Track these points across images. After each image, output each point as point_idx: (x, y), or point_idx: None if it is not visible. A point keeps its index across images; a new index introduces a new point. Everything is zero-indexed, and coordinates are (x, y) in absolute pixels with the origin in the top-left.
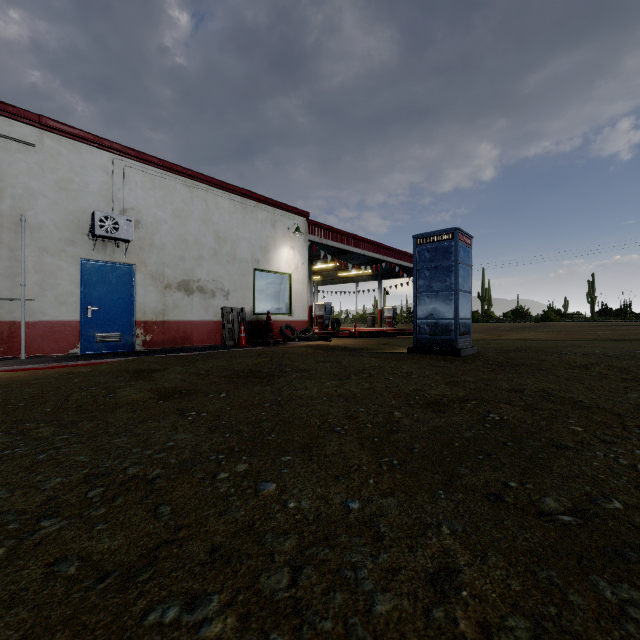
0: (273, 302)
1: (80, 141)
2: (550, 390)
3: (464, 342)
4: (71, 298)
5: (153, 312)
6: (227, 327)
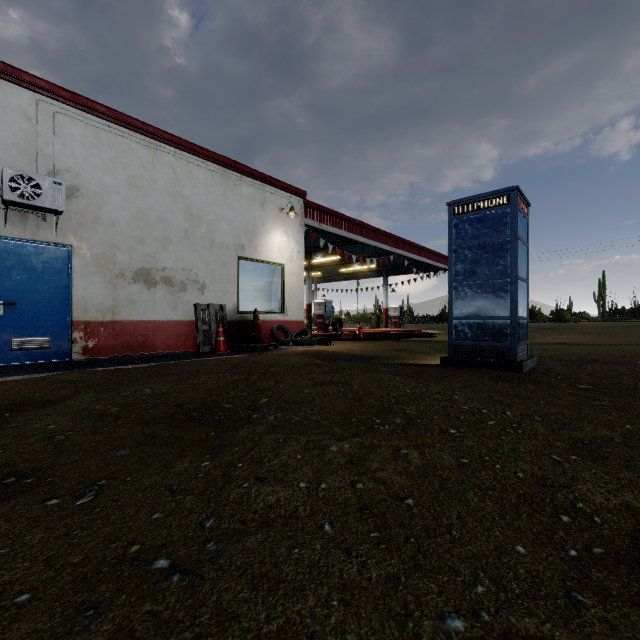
0: (262, 298)
1: None
2: None
3: (521, 351)
4: None
5: (98, 309)
6: (201, 329)
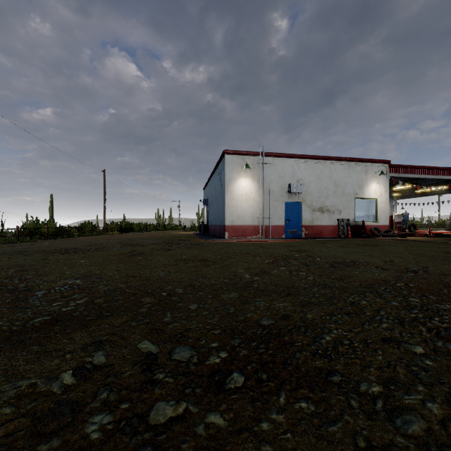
0: (365, 215)
1: (284, 157)
2: None
3: None
4: (282, 217)
5: (308, 221)
6: (340, 228)
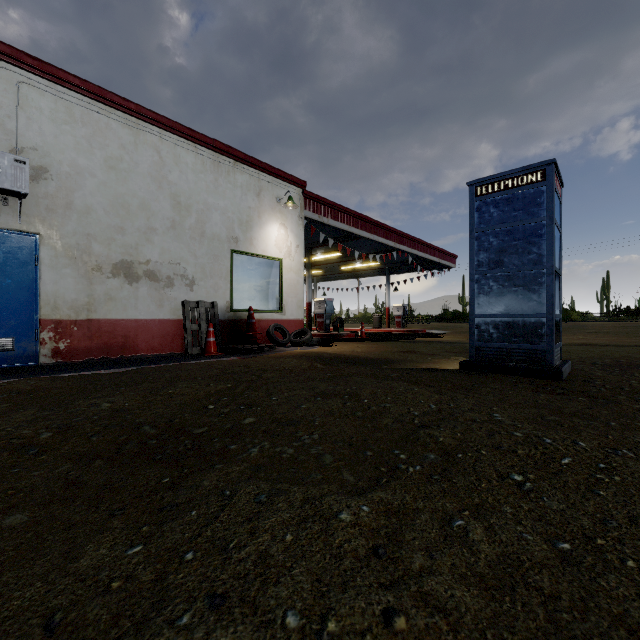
0: (258, 295)
1: None
2: None
3: (556, 354)
4: None
5: (71, 306)
6: (190, 328)
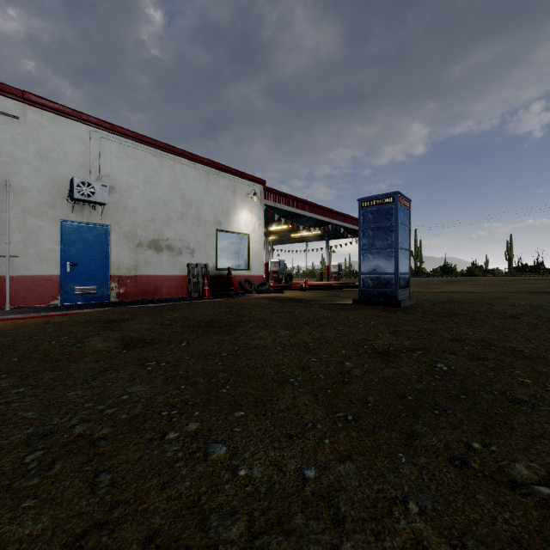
0: (233, 259)
1: (60, 114)
2: (490, 340)
3: (403, 294)
4: (52, 255)
5: (126, 268)
6: (192, 281)
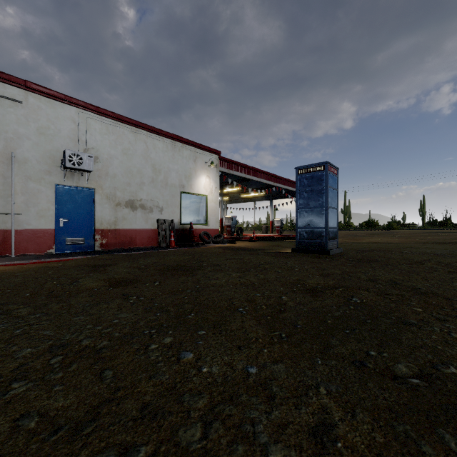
0: (194, 215)
1: (55, 99)
2: (396, 280)
3: (332, 244)
4: (48, 213)
5: (108, 223)
6: (161, 233)
